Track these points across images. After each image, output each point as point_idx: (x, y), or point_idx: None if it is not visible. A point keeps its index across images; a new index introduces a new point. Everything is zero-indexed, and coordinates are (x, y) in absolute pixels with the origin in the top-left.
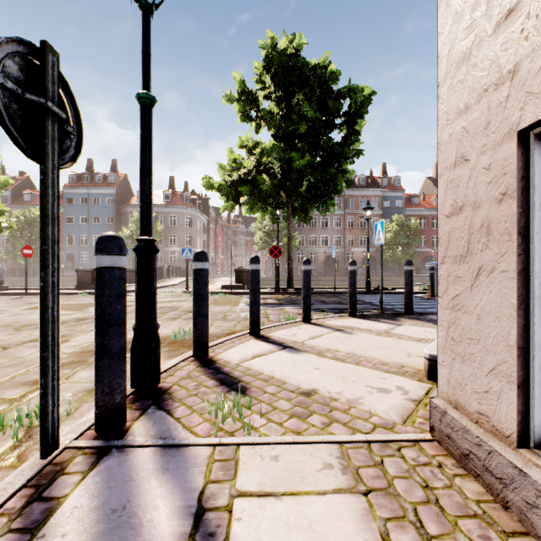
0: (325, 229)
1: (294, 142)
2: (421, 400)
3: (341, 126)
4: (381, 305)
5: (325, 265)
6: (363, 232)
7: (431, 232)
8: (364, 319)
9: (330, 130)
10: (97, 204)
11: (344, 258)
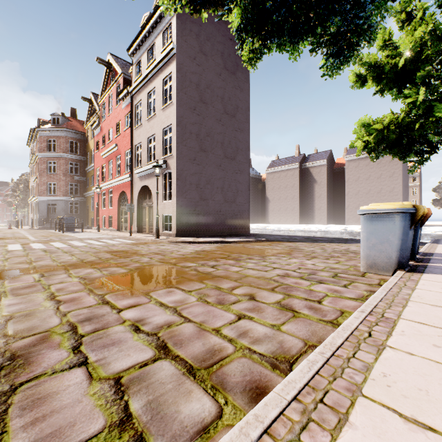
0: None
1: None
2: None
3: None
4: None
5: None
6: None
7: None
8: None
9: None
10: None
11: None
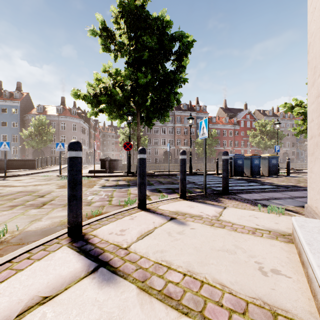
0: (164, 135)
1: (141, 70)
2: None
3: (173, 61)
4: (205, 187)
5: (163, 157)
6: (186, 137)
7: (222, 138)
8: (193, 202)
9: (165, 60)
10: (5, 112)
11: (175, 152)
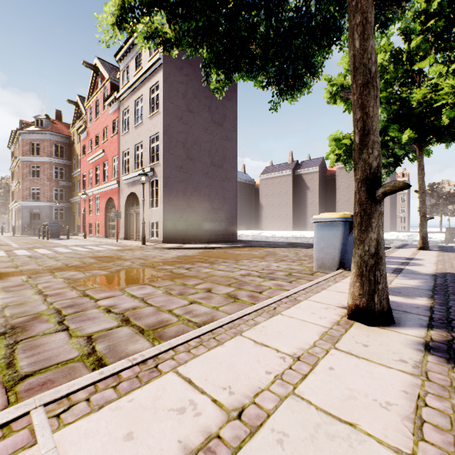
0: None
1: None
2: None
3: None
4: None
5: None
6: None
7: None
8: None
9: None
10: None
11: None
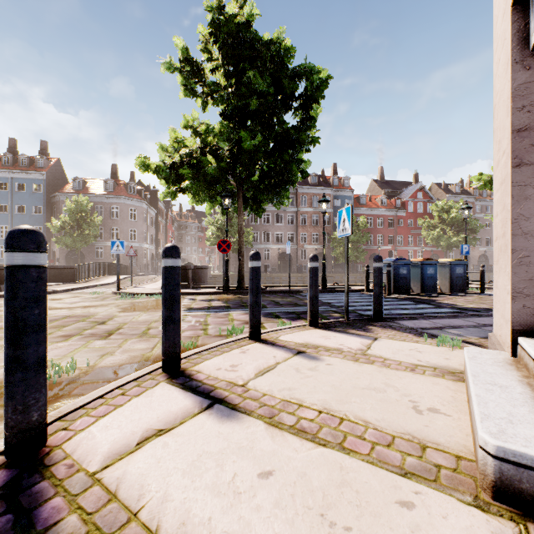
0: (279, 226)
1: (245, 124)
2: None
3: (296, 110)
4: (347, 310)
5: (278, 262)
6: (316, 230)
7: (377, 231)
8: (329, 331)
9: (284, 111)
10: (22, 190)
11: (297, 254)
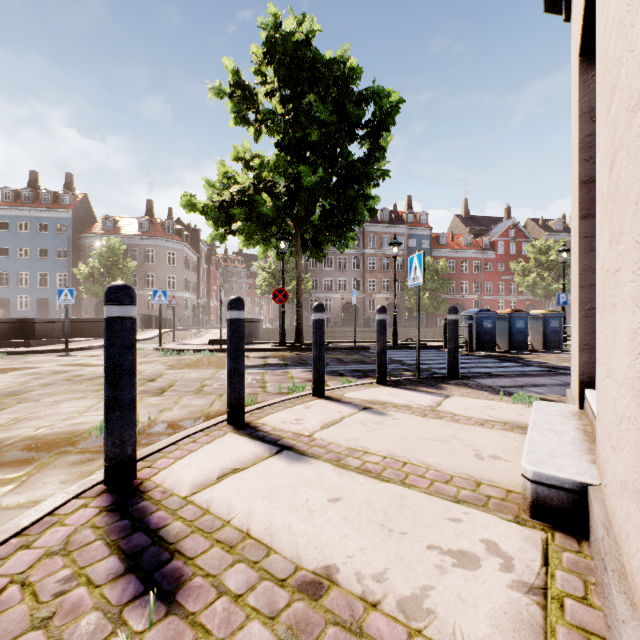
0: (343, 271)
1: (304, 156)
2: (544, 586)
3: (362, 139)
4: (418, 367)
5: (342, 314)
6: (386, 276)
7: (460, 277)
8: (398, 388)
9: (349, 141)
10: (44, 231)
11: (364, 305)
